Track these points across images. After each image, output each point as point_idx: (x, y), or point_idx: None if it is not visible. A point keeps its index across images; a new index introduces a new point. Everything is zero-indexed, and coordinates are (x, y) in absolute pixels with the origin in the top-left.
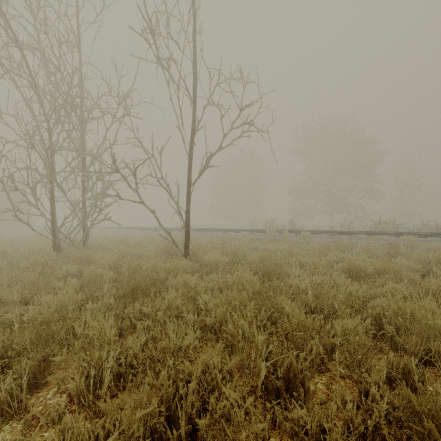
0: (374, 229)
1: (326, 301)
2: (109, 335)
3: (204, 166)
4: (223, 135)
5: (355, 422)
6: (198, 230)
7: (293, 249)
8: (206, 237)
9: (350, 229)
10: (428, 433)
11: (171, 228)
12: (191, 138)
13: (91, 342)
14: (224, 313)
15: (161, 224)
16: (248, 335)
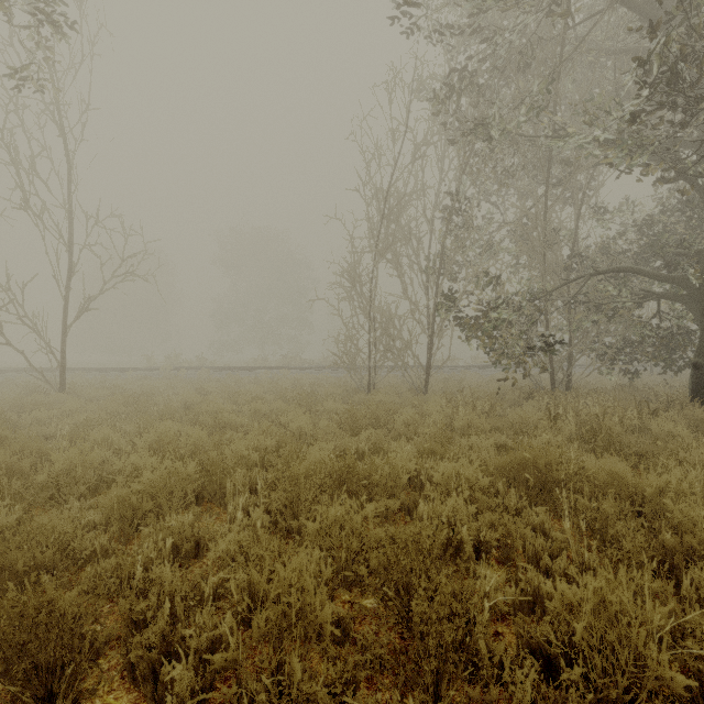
0: (283, 364)
1: (169, 402)
2: (47, 414)
3: (82, 309)
4: (104, 282)
5: (150, 417)
6: (57, 371)
7: (177, 384)
8: (77, 378)
9: (263, 365)
10: (164, 411)
11: (3, 369)
12: (68, 284)
13: (36, 418)
14: (107, 406)
15: (32, 365)
16: (119, 410)
